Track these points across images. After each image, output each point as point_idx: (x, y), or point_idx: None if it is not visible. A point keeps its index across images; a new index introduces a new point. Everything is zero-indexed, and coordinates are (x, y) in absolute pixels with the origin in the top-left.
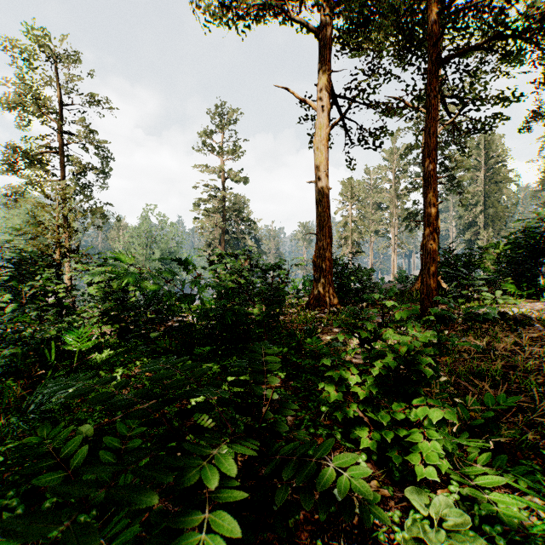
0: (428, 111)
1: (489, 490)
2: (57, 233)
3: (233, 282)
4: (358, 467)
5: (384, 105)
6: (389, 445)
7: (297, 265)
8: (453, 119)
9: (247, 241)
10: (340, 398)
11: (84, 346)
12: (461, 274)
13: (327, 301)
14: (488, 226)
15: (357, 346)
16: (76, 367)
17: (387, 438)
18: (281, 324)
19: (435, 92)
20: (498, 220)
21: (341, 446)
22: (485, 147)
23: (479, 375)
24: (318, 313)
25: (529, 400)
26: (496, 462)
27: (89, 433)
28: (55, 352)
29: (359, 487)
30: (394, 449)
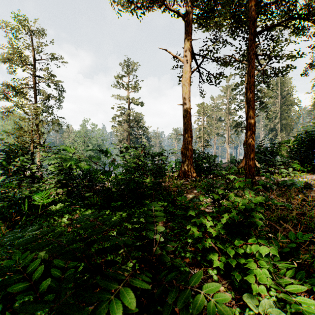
0: (249, 63)
1: (295, 294)
2: (31, 134)
3: (134, 163)
4: (220, 293)
5: (223, 59)
6: (232, 266)
7: (172, 153)
8: (263, 68)
9: (142, 139)
10: (200, 235)
11: (45, 201)
12: (268, 158)
13: (189, 174)
14: (282, 130)
15: (208, 201)
16: (41, 214)
17: (232, 263)
18: (163, 187)
19: (253, 51)
20: (288, 127)
21: (201, 264)
22: (281, 85)
23: (283, 219)
24: (184, 181)
25: (313, 235)
26: (298, 276)
27: (46, 256)
28: (28, 205)
29: (223, 310)
30: (236, 269)
